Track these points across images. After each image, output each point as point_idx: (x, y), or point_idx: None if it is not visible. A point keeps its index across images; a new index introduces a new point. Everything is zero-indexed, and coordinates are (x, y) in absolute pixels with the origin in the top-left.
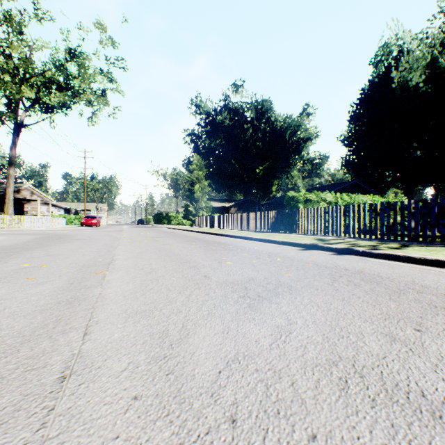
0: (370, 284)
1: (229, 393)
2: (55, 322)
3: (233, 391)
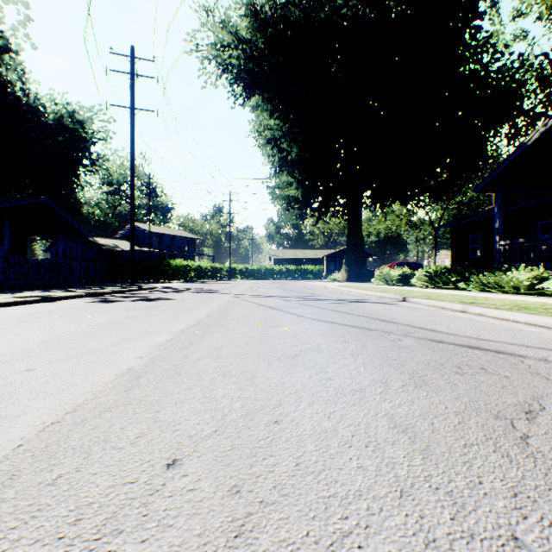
0: (96, 306)
1: (201, 302)
2: (229, 306)
3: (200, 302)
